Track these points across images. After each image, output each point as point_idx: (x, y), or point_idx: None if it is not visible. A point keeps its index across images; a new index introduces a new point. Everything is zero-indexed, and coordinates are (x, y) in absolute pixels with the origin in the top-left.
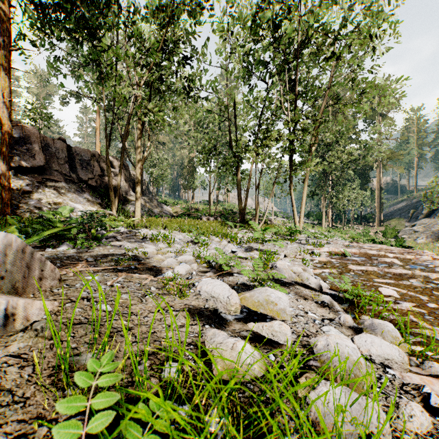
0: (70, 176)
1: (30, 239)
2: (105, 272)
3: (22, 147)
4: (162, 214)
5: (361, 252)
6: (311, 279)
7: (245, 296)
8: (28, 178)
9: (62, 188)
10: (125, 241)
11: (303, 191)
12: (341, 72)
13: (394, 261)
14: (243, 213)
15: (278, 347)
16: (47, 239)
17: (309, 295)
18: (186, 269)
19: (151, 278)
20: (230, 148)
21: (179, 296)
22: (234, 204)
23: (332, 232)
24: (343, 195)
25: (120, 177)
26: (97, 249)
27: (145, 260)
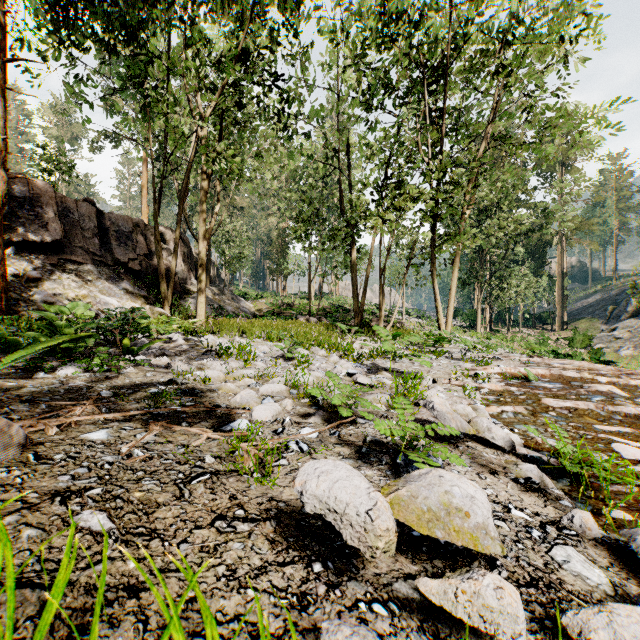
0: (101, 256)
1: (12, 355)
2: (126, 421)
3: (28, 213)
4: (238, 312)
5: (552, 374)
6: (495, 430)
7: (399, 497)
8: (36, 259)
9: (88, 273)
10: (176, 357)
11: (452, 278)
12: (508, 97)
13: (613, 391)
14: (361, 311)
15: (487, 634)
16: (46, 354)
17: (494, 461)
18: (274, 413)
19: (207, 435)
20: (340, 213)
21: (258, 480)
22: (346, 298)
23: (492, 340)
24: (508, 284)
25: (175, 257)
26: (124, 372)
27: (203, 392)
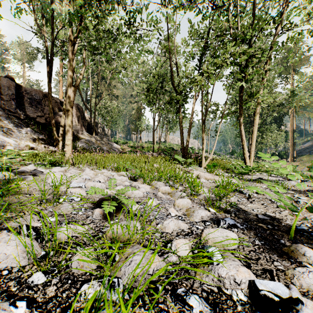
0: (15, 112)
1: None
2: None
3: None
4: (111, 151)
5: None
6: None
7: None
8: None
9: None
10: None
11: (254, 124)
12: None
13: None
14: (186, 149)
15: None
16: None
17: None
18: None
19: None
20: (173, 86)
21: None
22: (173, 144)
23: None
24: (266, 135)
25: (64, 113)
26: None
27: None
